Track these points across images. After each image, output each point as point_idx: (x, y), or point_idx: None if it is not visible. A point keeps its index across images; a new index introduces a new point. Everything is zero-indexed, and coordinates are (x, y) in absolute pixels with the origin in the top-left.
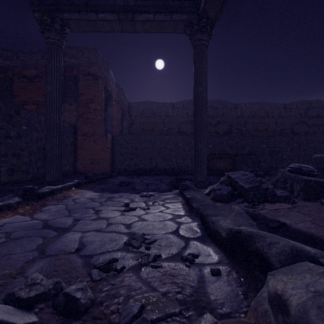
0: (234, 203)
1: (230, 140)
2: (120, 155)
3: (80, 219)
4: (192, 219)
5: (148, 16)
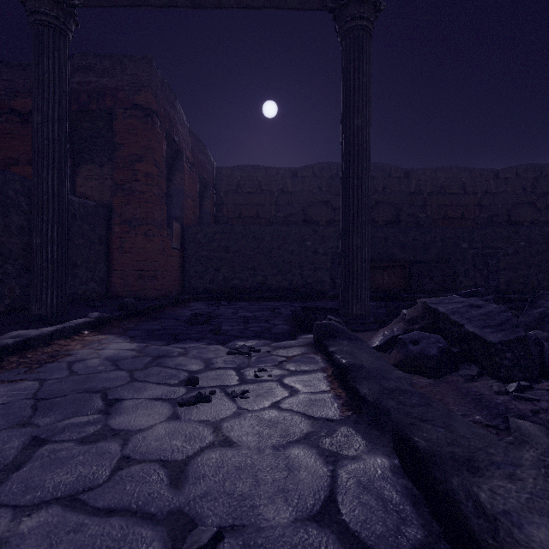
0: (458, 380)
1: (402, 234)
2: (196, 262)
3: (50, 438)
4: (365, 439)
5: None
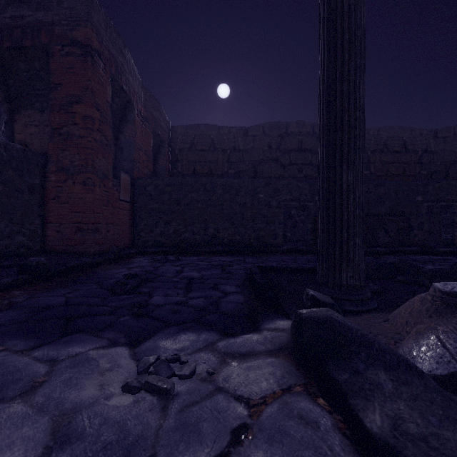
0: None
1: None
2: (146, 215)
3: None
4: None
5: None
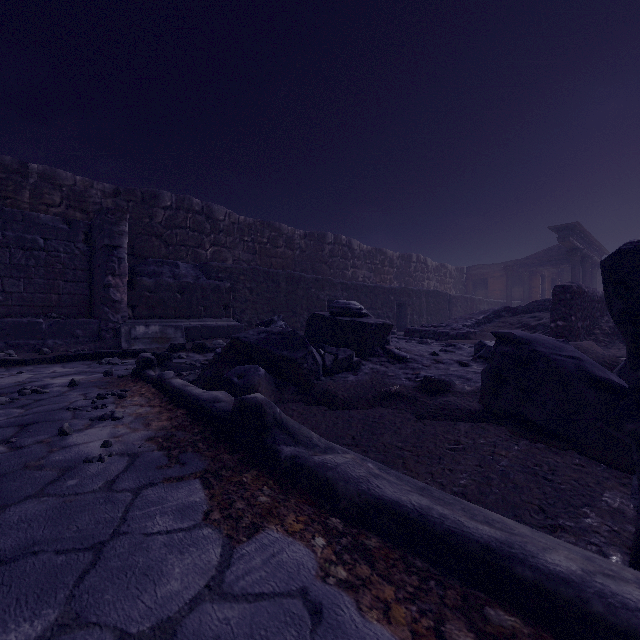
0: None
1: None
2: None
3: None
4: None
5: (566, 266)
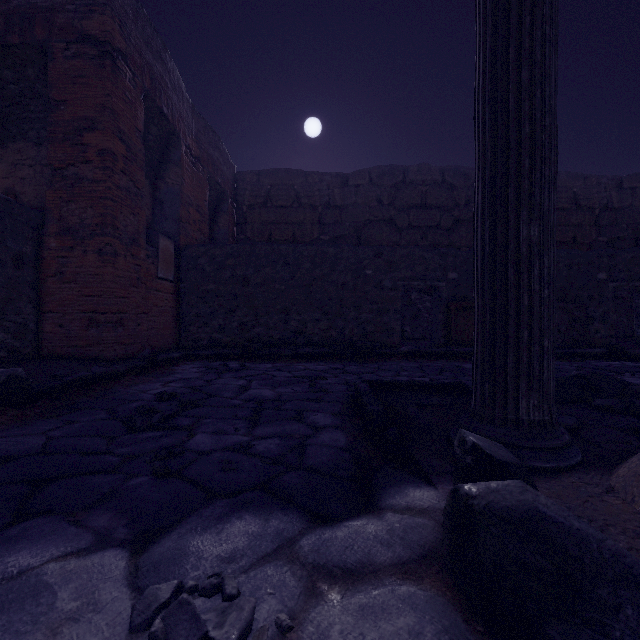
0: None
1: None
2: (198, 301)
3: None
4: None
5: None
